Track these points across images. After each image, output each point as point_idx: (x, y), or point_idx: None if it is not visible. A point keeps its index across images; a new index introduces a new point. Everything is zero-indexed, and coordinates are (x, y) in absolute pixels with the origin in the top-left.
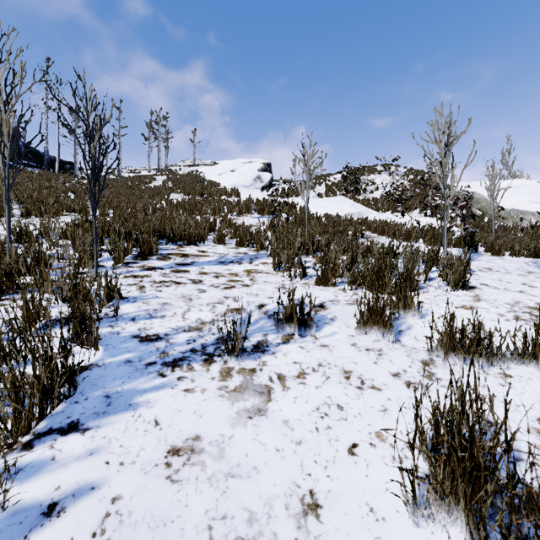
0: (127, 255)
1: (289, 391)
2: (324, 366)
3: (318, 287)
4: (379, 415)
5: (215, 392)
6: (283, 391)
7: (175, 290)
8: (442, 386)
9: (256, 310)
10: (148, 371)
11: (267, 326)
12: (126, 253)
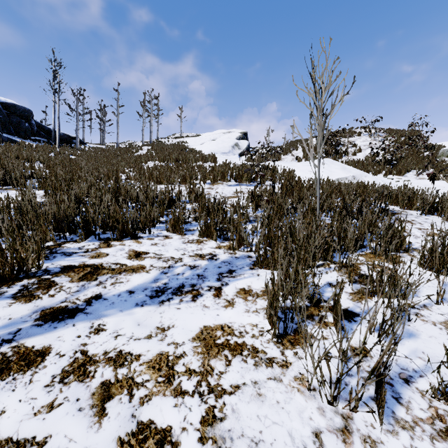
0: None
1: None
2: None
3: None
4: None
5: None
6: None
7: None
8: None
9: None
10: None
11: None
12: None
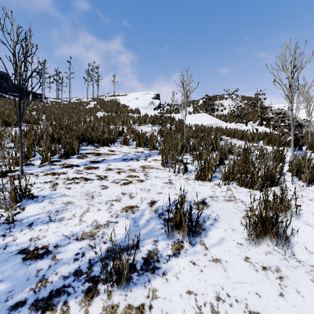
0: (55, 154)
1: None
2: (223, 301)
3: (197, 182)
4: None
5: None
6: None
7: (81, 187)
8: None
9: (148, 207)
10: None
11: (158, 229)
12: (53, 153)
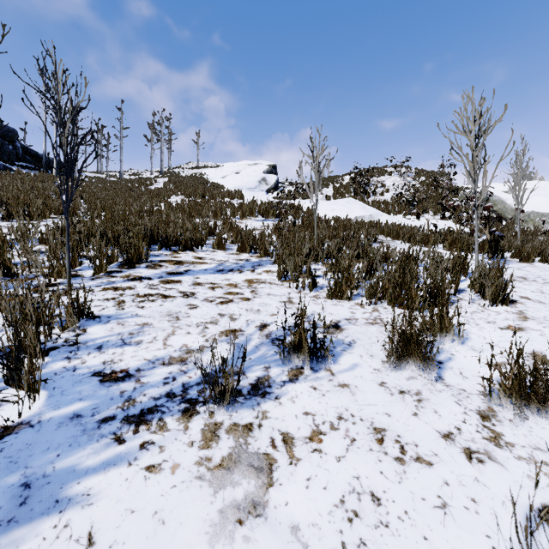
0: (112, 262)
1: (299, 465)
2: (346, 420)
3: (331, 301)
4: (437, 517)
5: (191, 471)
6: (290, 465)
7: (160, 306)
8: (518, 457)
9: (257, 331)
10: (101, 433)
11: (270, 356)
12: (110, 260)
